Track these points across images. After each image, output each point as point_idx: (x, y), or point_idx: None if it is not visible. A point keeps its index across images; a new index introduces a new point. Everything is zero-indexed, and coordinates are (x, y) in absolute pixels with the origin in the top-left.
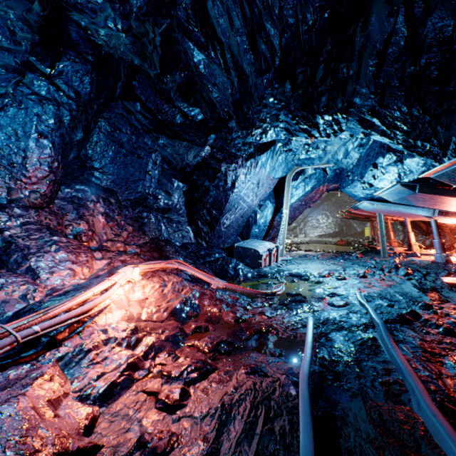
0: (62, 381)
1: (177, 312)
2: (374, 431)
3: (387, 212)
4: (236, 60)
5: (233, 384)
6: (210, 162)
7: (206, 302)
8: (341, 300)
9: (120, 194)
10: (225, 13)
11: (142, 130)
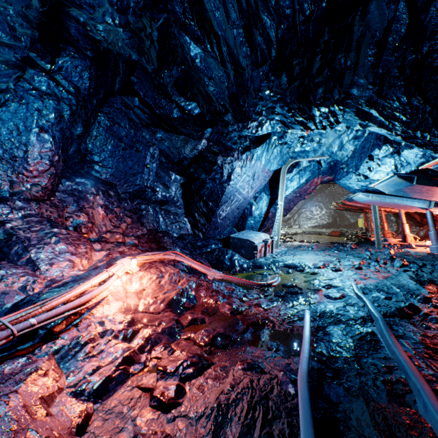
0: (57, 376)
1: (173, 303)
2: (380, 437)
3: (381, 204)
4: (233, 53)
5: (229, 381)
6: (207, 155)
7: (203, 293)
8: (337, 292)
9: (119, 187)
10: (221, 6)
11: (141, 124)
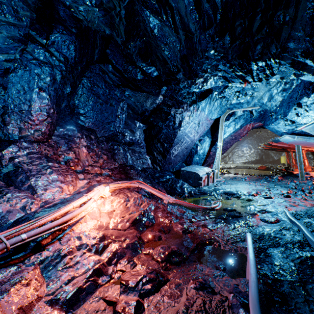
0: (38, 285)
1: (136, 222)
2: None
3: (305, 144)
4: (184, 21)
5: (183, 301)
6: (163, 107)
7: (160, 214)
8: (272, 216)
9: (98, 132)
10: None
11: (113, 85)
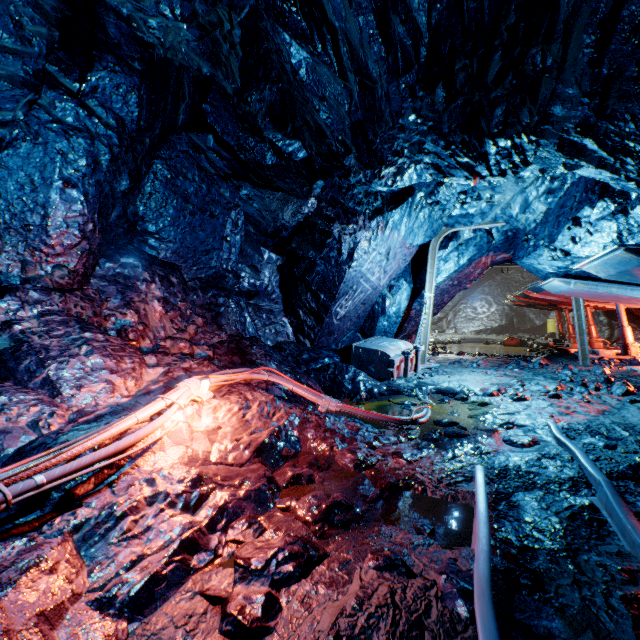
0: (72, 572)
1: (264, 450)
2: None
3: (590, 296)
4: (357, 56)
5: (354, 591)
6: (316, 221)
7: (311, 434)
8: (524, 434)
9: (186, 271)
10: None
11: (217, 175)
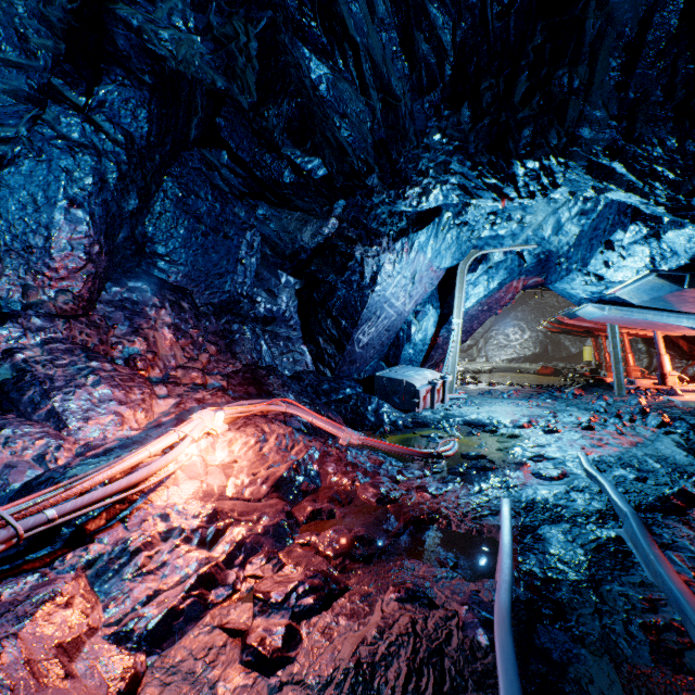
0: (87, 606)
1: (283, 484)
2: None
3: (625, 322)
4: (380, 72)
5: (376, 621)
6: (337, 243)
7: (331, 468)
8: (554, 467)
9: (198, 296)
10: None
11: (231, 193)
